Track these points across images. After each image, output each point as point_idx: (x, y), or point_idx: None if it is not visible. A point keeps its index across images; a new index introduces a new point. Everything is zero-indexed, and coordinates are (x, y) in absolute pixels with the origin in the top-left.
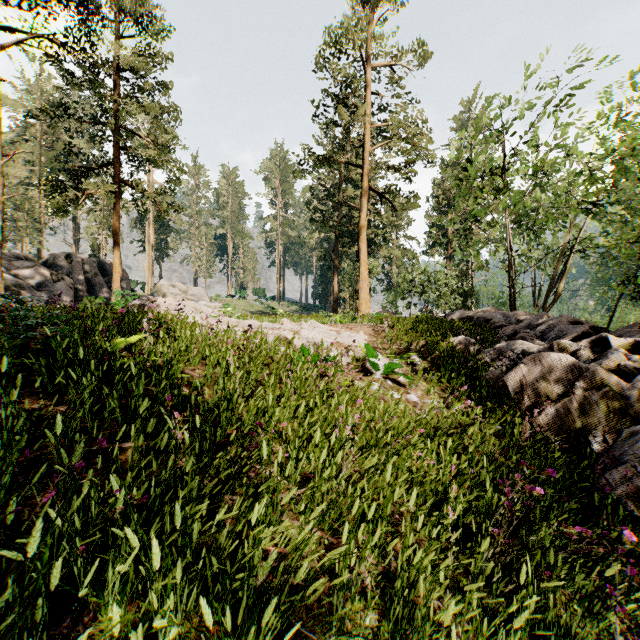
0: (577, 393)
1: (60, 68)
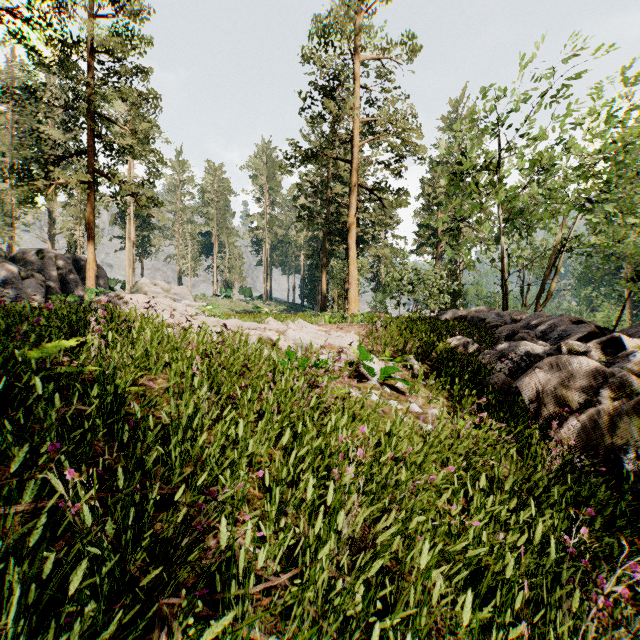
0: (604, 402)
1: (25, 46)
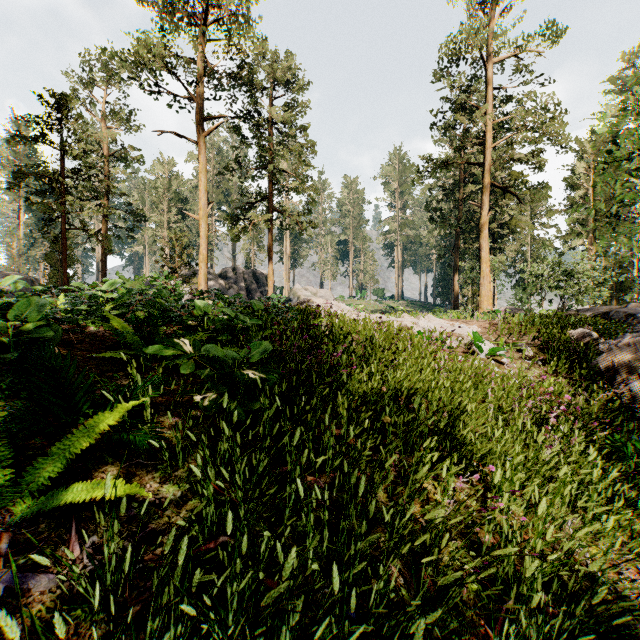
0: None
1: (238, 135)
